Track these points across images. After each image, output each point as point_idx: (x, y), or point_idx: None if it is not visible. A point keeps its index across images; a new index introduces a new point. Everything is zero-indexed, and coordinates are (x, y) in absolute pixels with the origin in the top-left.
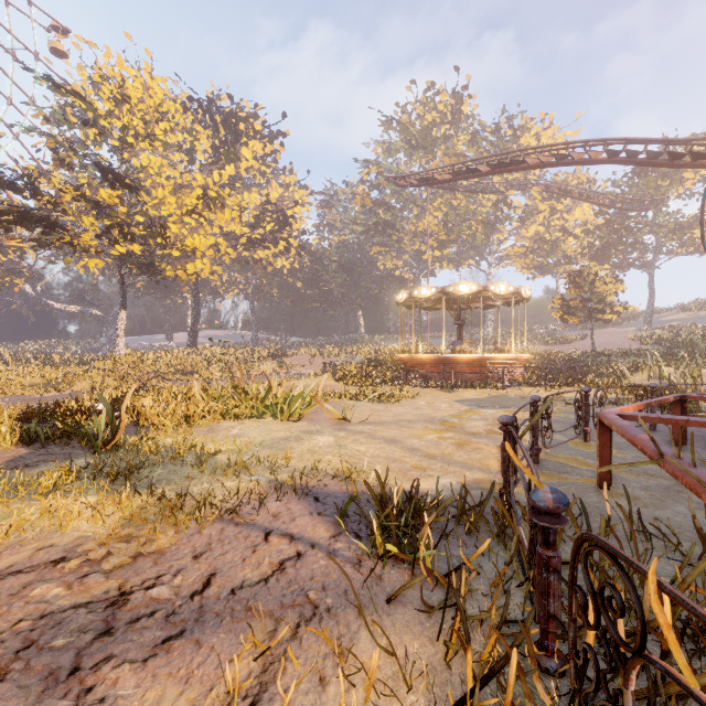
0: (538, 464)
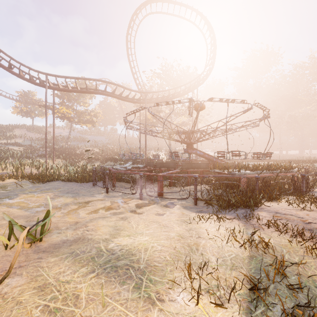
0: (143, 199)
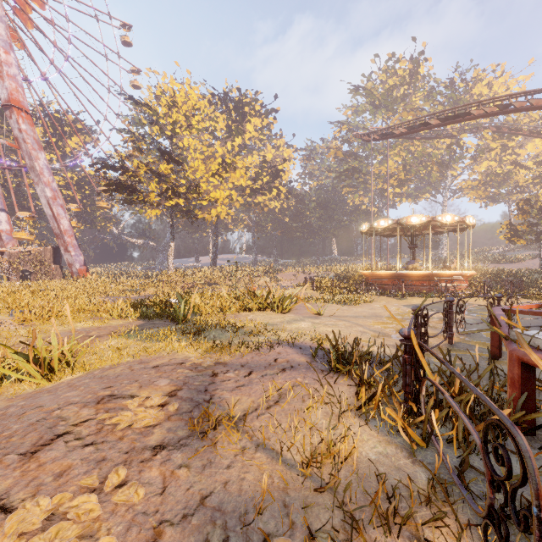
0: (452, 344)
